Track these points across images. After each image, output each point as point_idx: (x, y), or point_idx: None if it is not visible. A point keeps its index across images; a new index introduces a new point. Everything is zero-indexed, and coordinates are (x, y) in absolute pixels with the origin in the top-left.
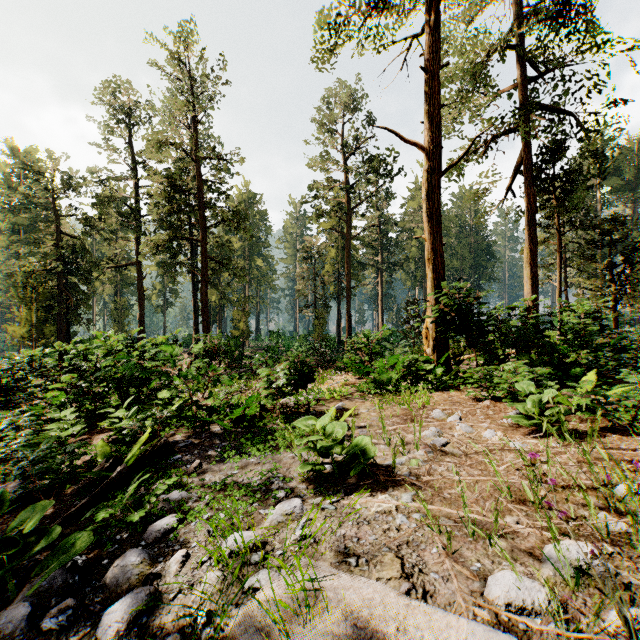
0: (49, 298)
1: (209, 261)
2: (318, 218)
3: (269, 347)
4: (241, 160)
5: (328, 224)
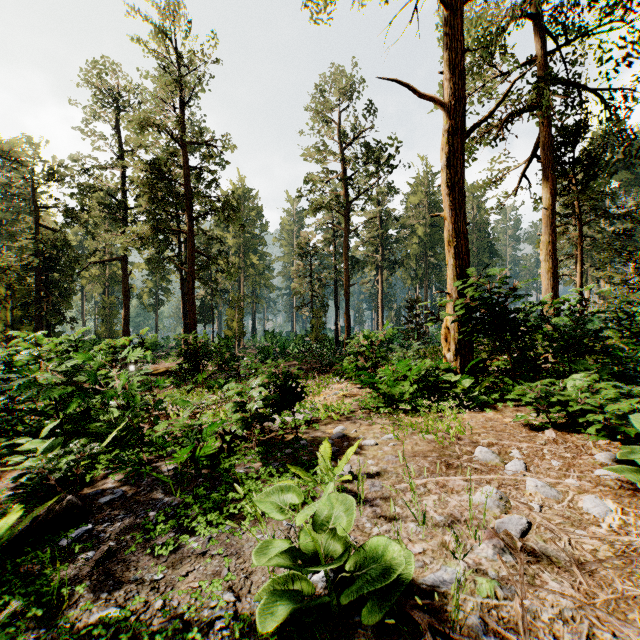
0: (25, 296)
1: (199, 256)
2: (315, 211)
3: (263, 348)
4: (231, 146)
5: (326, 219)
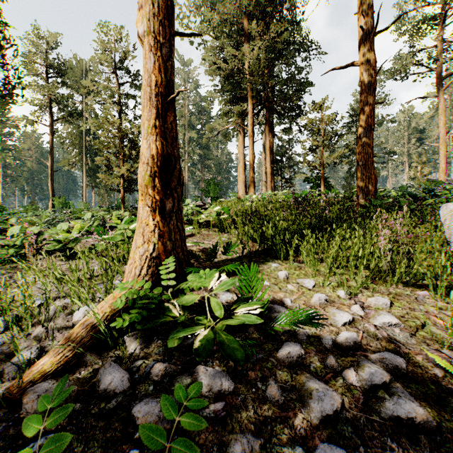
0: None
1: None
2: None
3: None
4: None
5: None
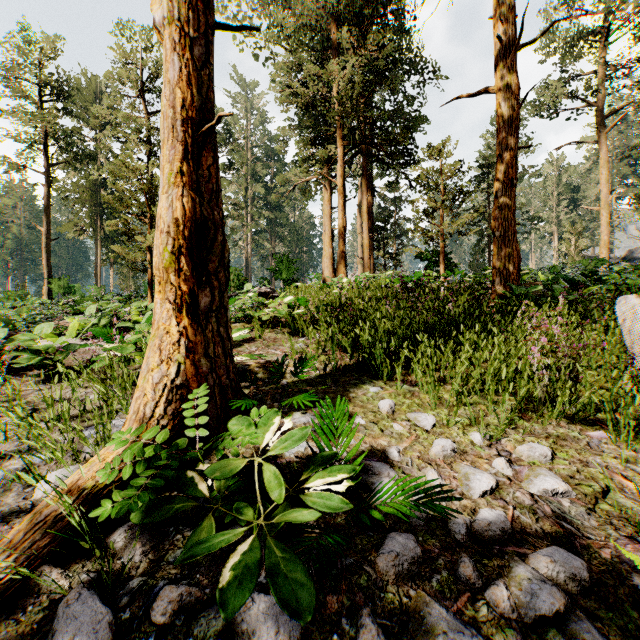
0: None
1: None
2: None
3: None
4: None
5: None
